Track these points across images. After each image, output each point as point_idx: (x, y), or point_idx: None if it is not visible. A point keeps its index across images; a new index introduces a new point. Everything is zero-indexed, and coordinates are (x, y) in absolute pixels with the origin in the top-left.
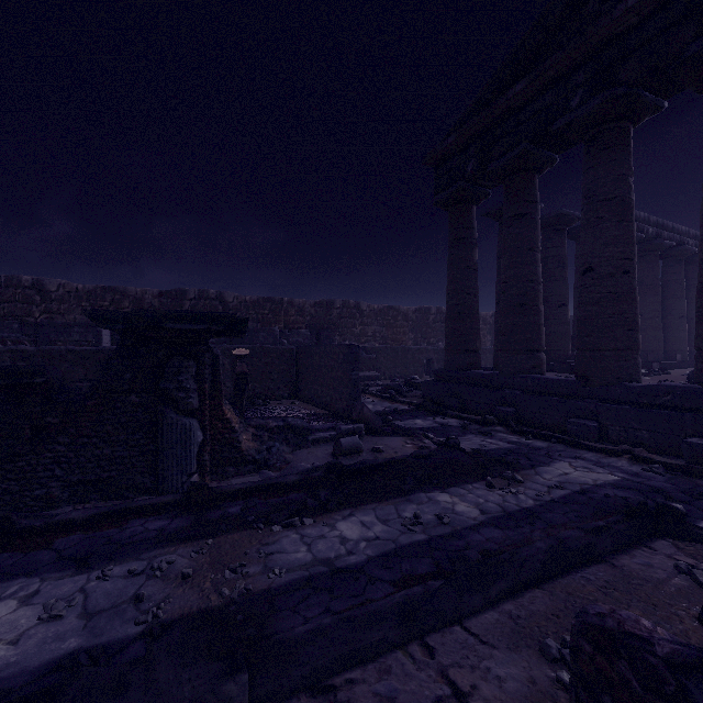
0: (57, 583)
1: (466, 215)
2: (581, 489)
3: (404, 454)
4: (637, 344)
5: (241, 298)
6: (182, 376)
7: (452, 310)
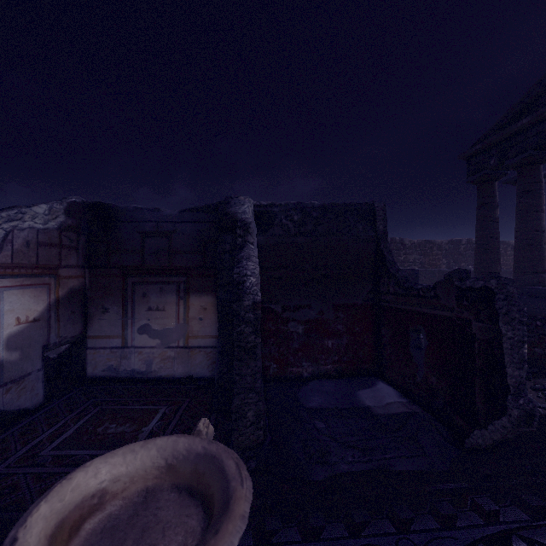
0: None
1: (489, 189)
2: None
3: None
4: None
5: None
6: None
7: (479, 247)
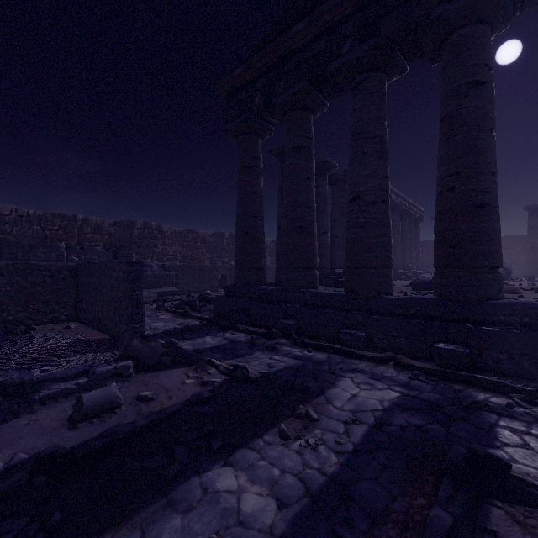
0: None
1: (253, 146)
2: (376, 420)
3: (181, 398)
4: (391, 263)
5: (21, 211)
6: None
7: (241, 231)
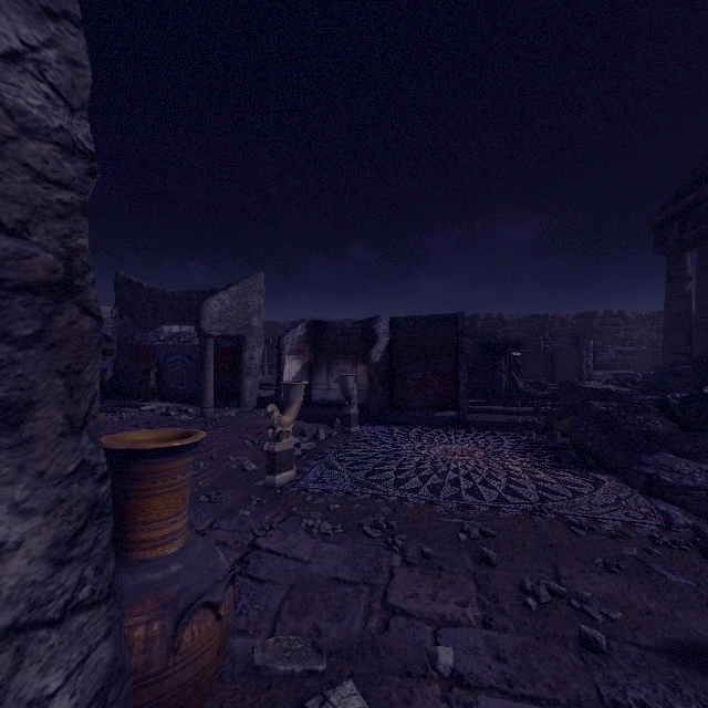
0: (480, 401)
1: (677, 261)
2: None
3: None
4: None
5: (514, 316)
6: (500, 361)
7: (665, 326)
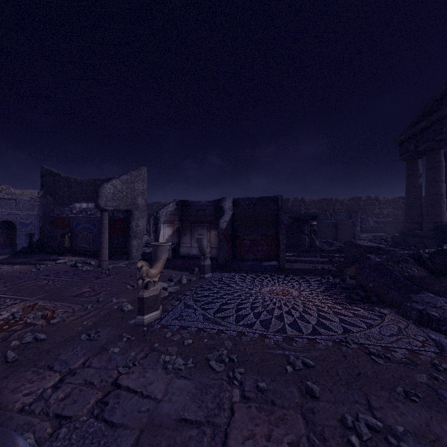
0: (291, 254)
1: (413, 165)
2: None
3: None
4: None
5: (311, 199)
6: (304, 227)
7: (406, 205)
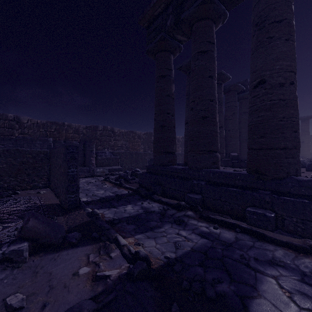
0: None
1: (167, 60)
2: None
3: (56, 309)
4: (300, 143)
5: (33, 120)
6: None
7: (157, 124)
